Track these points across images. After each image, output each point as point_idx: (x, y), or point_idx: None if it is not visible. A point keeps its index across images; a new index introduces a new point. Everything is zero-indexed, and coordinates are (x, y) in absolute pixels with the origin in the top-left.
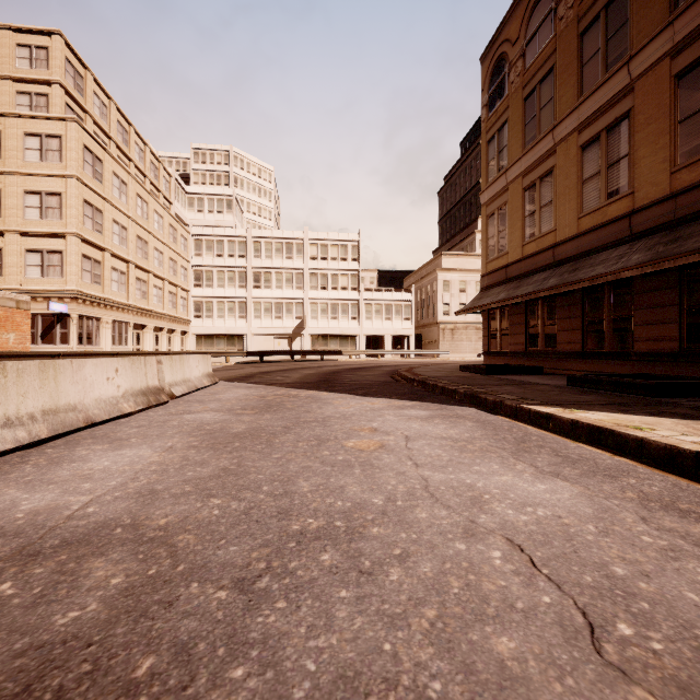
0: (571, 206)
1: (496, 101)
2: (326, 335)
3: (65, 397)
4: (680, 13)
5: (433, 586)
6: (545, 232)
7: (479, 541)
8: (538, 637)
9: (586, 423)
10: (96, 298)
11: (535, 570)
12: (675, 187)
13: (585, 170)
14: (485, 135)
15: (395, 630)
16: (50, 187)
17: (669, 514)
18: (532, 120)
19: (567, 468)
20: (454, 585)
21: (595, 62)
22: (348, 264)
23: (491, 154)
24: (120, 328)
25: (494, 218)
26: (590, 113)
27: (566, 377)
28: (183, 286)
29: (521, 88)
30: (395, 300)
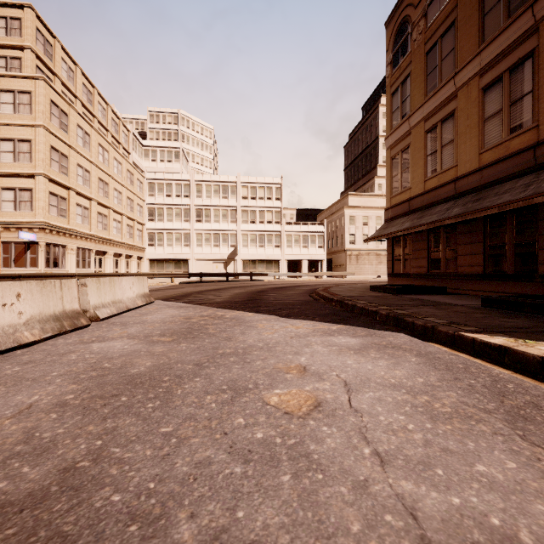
0: (472, 143)
1: (399, 58)
2: (255, 260)
3: None
4: None
5: None
6: (446, 168)
7: None
8: None
9: None
10: (62, 228)
11: None
12: None
13: (487, 109)
14: (389, 88)
15: None
16: (22, 135)
17: None
18: (433, 71)
19: None
20: None
21: (497, 11)
22: (272, 202)
23: (395, 104)
24: (84, 254)
25: (398, 159)
26: (491, 57)
27: (470, 297)
28: (139, 220)
29: (423, 43)
30: (310, 231)
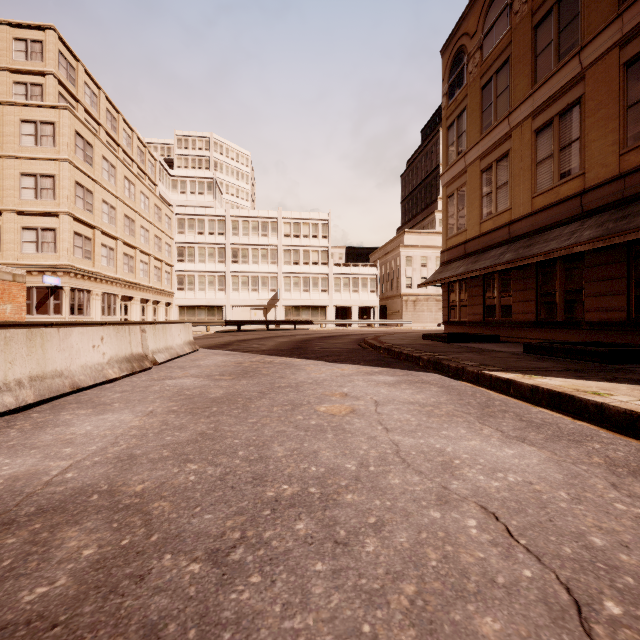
0: (526, 186)
1: (455, 90)
2: (298, 306)
3: (51, 364)
4: (629, 6)
5: (410, 558)
6: (501, 210)
7: (453, 509)
8: (523, 616)
9: (546, 389)
10: (87, 272)
11: (512, 540)
12: (624, 168)
13: (539, 152)
14: (445, 121)
15: (374, 609)
16: (45, 170)
17: (638, 480)
18: (489, 107)
19: (532, 433)
20: (431, 557)
21: (548, 53)
22: (318, 241)
23: (451, 139)
24: (109, 300)
25: (454, 198)
26: (543, 100)
27: (521, 345)
28: (167, 261)
29: (478, 77)
30: (362, 274)
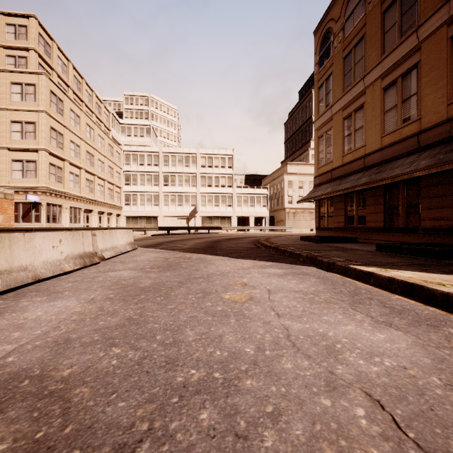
0: (376, 129)
1: (324, 60)
2: (211, 216)
3: (18, 261)
4: None
5: None
6: (358, 147)
7: (342, 396)
8: None
9: (401, 280)
10: (59, 192)
11: (401, 433)
12: (450, 114)
13: (386, 104)
14: (316, 83)
15: None
16: (28, 118)
17: None
18: (349, 72)
19: (396, 318)
20: None
21: (393, 31)
22: (225, 170)
23: (321, 96)
24: (75, 212)
25: (323, 138)
26: (389, 65)
27: (373, 245)
28: (117, 184)
29: (341, 50)
30: (256, 193)
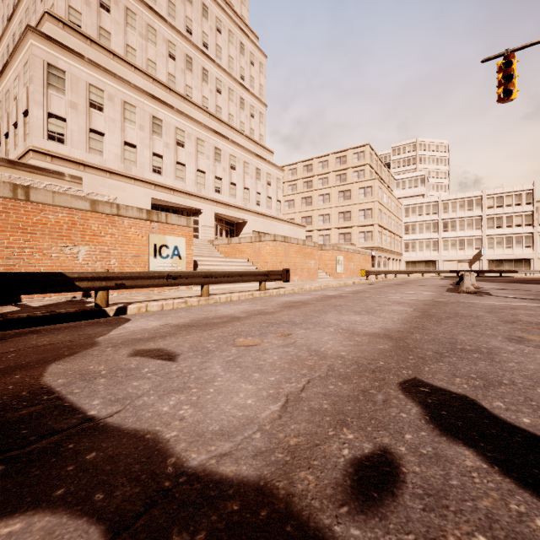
0: None
1: None
2: (501, 259)
3: None
4: None
5: None
6: None
7: None
8: None
9: None
10: (381, 248)
11: None
12: None
13: None
14: None
15: None
16: (368, 207)
17: None
18: None
19: None
20: None
21: None
22: (522, 207)
23: None
24: (384, 260)
25: None
26: None
27: None
28: (400, 235)
29: None
30: None
